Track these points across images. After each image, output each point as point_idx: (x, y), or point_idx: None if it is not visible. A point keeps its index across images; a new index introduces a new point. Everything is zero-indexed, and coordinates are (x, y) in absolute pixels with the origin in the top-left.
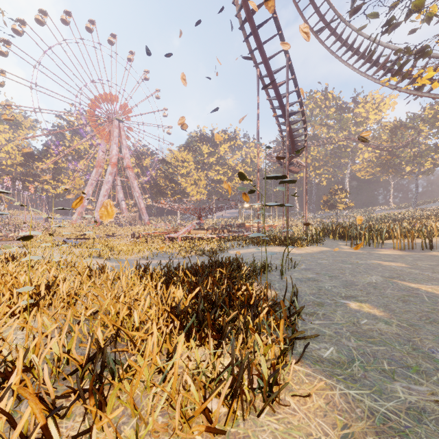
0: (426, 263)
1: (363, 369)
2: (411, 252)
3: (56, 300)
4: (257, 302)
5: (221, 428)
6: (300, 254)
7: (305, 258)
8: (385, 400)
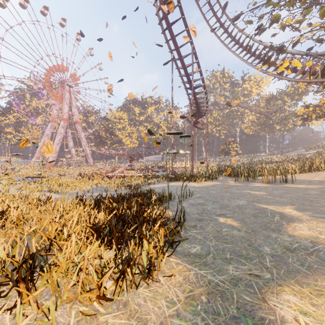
0: (279, 191)
1: (214, 258)
2: (273, 184)
3: (8, 223)
4: (155, 219)
5: (112, 297)
6: (199, 187)
7: (201, 190)
8: (220, 275)
